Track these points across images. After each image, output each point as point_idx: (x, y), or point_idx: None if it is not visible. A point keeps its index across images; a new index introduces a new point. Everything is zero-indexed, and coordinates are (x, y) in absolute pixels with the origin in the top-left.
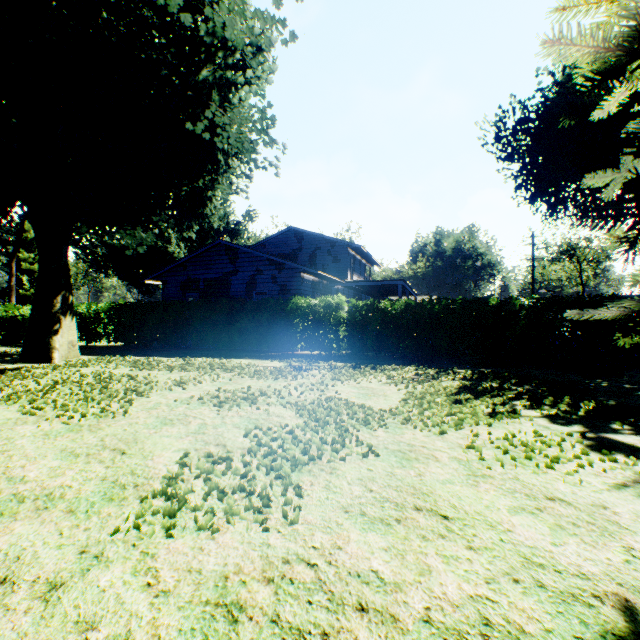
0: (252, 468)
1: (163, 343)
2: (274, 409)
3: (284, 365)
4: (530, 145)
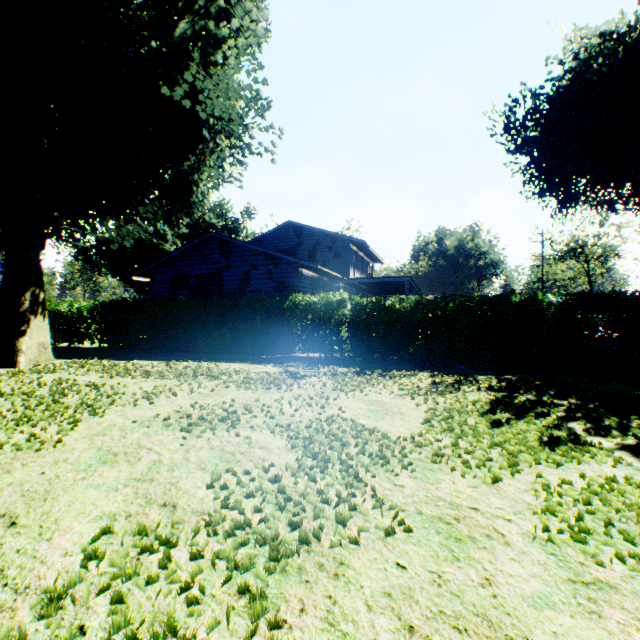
0: (203, 566)
1: (149, 345)
2: (258, 435)
3: (279, 370)
4: (541, 136)
